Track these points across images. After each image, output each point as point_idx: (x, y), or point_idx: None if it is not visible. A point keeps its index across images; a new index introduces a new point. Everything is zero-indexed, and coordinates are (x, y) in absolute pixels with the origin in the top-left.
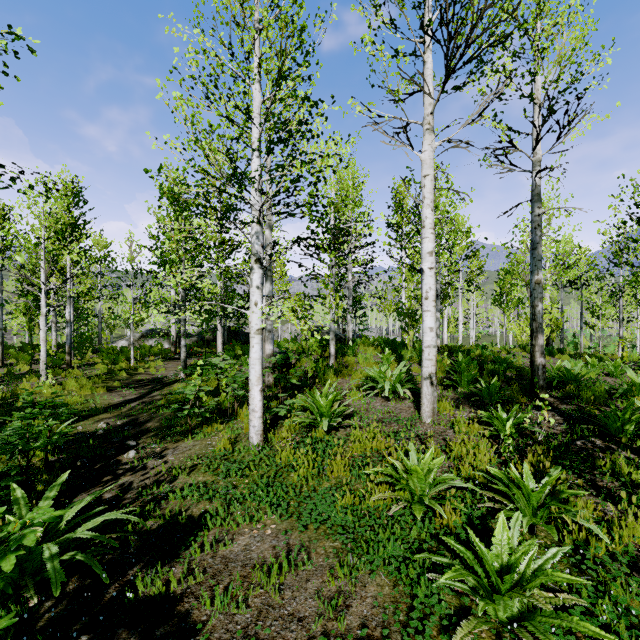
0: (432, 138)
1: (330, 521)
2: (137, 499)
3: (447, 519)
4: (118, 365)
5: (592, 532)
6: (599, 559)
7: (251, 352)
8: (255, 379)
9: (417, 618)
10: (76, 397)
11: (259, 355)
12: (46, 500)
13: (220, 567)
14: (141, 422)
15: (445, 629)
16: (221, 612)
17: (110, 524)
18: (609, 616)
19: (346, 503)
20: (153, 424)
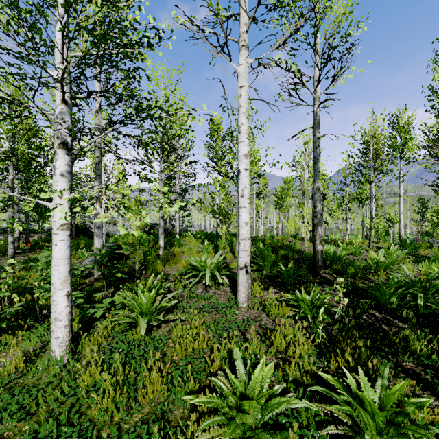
0: (247, 54)
1: None
2: None
3: None
4: None
5: None
6: None
7: (54, 251)
8: (59, 282)
9: None
10: None
11: (64, 254)
12: None
13: None
14: None
15: None
16: None
17: None
18: None
19: None
20: None
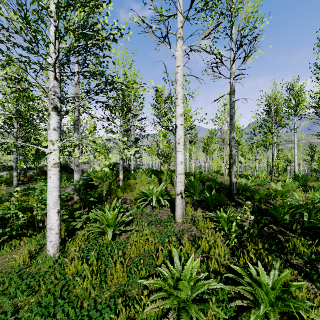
0: (182, 43)
1: None
2: None
3: None
4: None
5: None
6: None
7: (48, 181)
8: (52, 203)
9: None
10: None
11: (56, 184)
12: None
13: None
14: None
15: None
16: None
17: None
18: None
19: (121, 319)
20: None
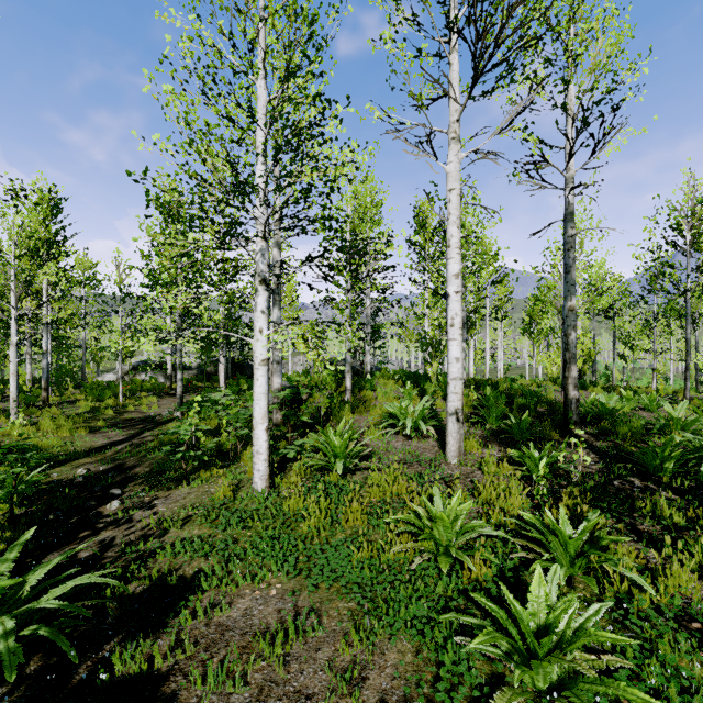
0: (458, 148)
1: (344, 578)
2: (119, 558)
3: (476, 572)
4: (104, 402)
5: (635, 583)
6: (644, 613)
7: (255, 386)
8: (260, 416)
9: (444, 690)
10: (52, 439)
11: (264, 389)
12: (5, 563)
13: (215, 637)
14: (128, 467)
15: (476, 702)
16: (214, 692)
17: (85, 589)
18: (657, 679)
19: (363, 556)
20: (142, 469)
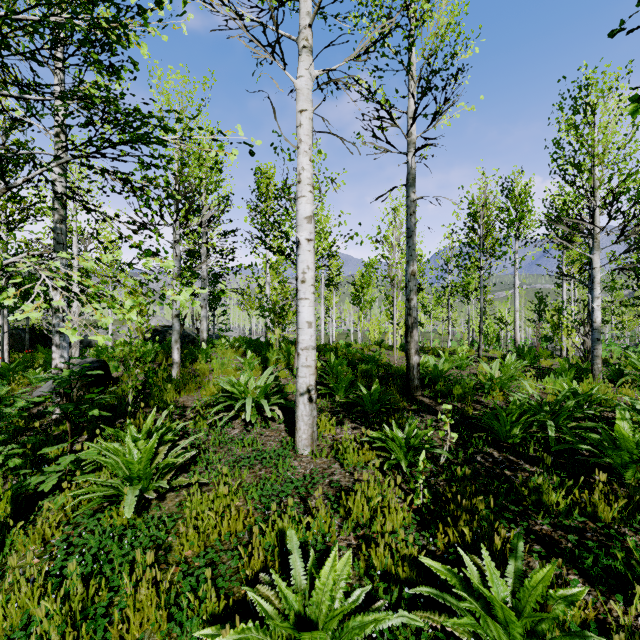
0: (311, 61)
1: None
2: None
3: None
4: None
5: None
6: None
7: None
8: None
9: None
10: None
11: None
12: None
13: None
14: None
15: None
16: None
17: None
18: None
19: None
20: None
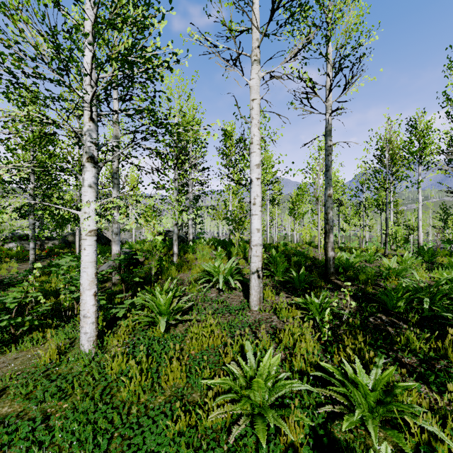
0: (259, 68)
1: None
2: None
3: (291, 435)
4: None
5: (434, 434)
6: None
7: (82, 255)
8: (87, 283)
9: None
10: None
11: (92, 257)
12: None
13: None
14: None
15: None
16: None
17: None
18: None
19: (180, 427)
20: None
